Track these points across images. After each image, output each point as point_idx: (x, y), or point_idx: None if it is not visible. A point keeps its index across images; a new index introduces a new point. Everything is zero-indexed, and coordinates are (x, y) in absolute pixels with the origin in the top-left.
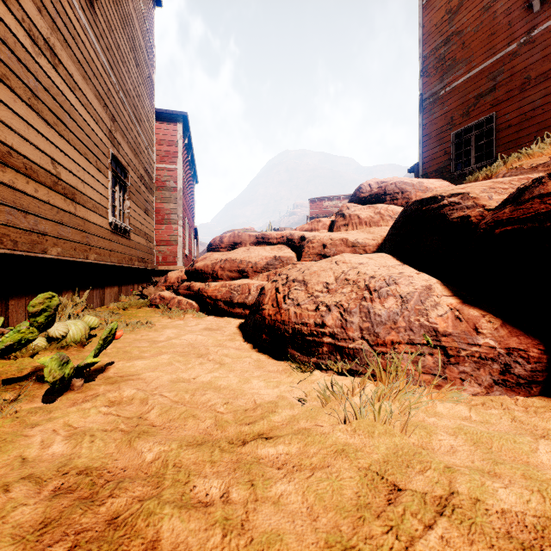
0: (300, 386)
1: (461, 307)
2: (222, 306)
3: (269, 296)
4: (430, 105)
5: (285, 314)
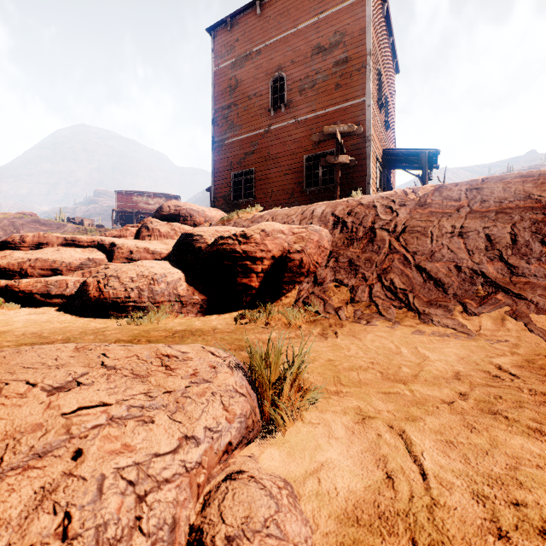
0: (118, 323)
1: (191, 286)
2: (39, 298)
3: (93, 286)
4: (219, 147)
5: (107, 294)
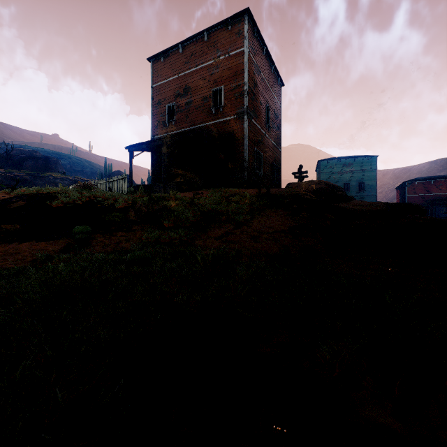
0: None
1: None
2: None
3: None
4: (249, 119)
5: None
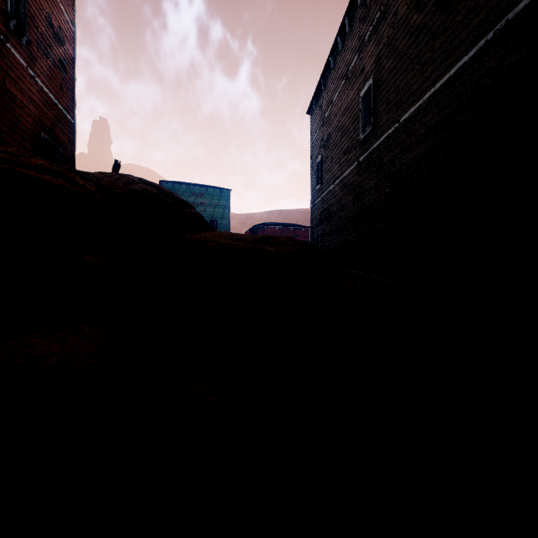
0: None
1: None
2: None
3: None
4: None
5: None
